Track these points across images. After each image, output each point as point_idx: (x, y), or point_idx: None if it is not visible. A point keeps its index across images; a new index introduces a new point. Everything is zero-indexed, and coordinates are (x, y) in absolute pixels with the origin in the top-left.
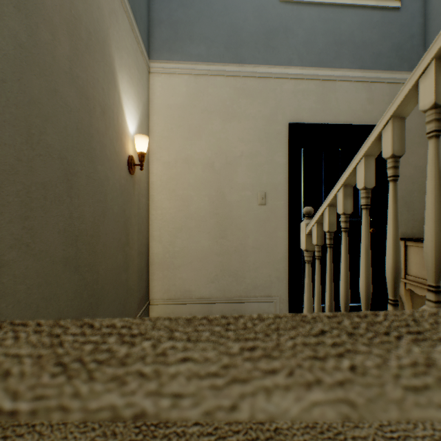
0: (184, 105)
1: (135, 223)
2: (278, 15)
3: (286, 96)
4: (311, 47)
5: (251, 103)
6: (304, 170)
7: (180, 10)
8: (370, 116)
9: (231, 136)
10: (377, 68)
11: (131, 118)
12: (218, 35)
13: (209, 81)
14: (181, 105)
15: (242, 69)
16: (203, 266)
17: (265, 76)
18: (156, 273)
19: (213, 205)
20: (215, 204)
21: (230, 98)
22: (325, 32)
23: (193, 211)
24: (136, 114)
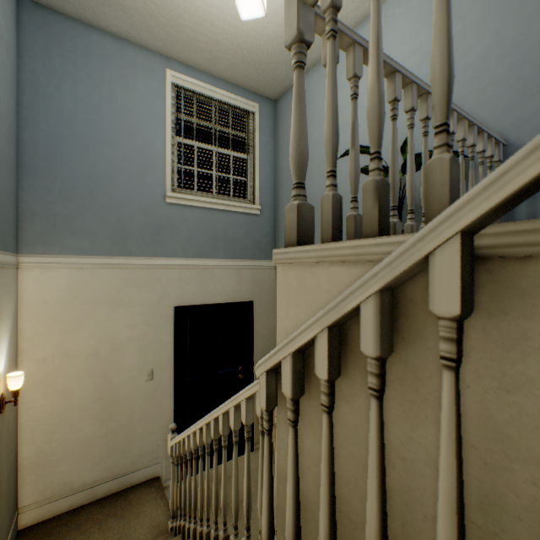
0: (64, 298)
1: (5, 453)
2: (165, 214)
3: (172, 283)
4: (194, 241)
5: (139, 291)
6: (189, 337)
7: (60, 203)
8: (239, 294)
9: (118, 323)
10: (244, 257)
11: (2, 357)
12: (104, 229)
13: (94, 273)
14: (61, 298)
15: (130, 261)
16: (87, 452)
17: (153, 267)
18: (28, 477)
19: (99, 391)
20: (101, 389)
21: (117, 288)
22: (205, 229)
23: (75, 401)
24: (7, 340)
